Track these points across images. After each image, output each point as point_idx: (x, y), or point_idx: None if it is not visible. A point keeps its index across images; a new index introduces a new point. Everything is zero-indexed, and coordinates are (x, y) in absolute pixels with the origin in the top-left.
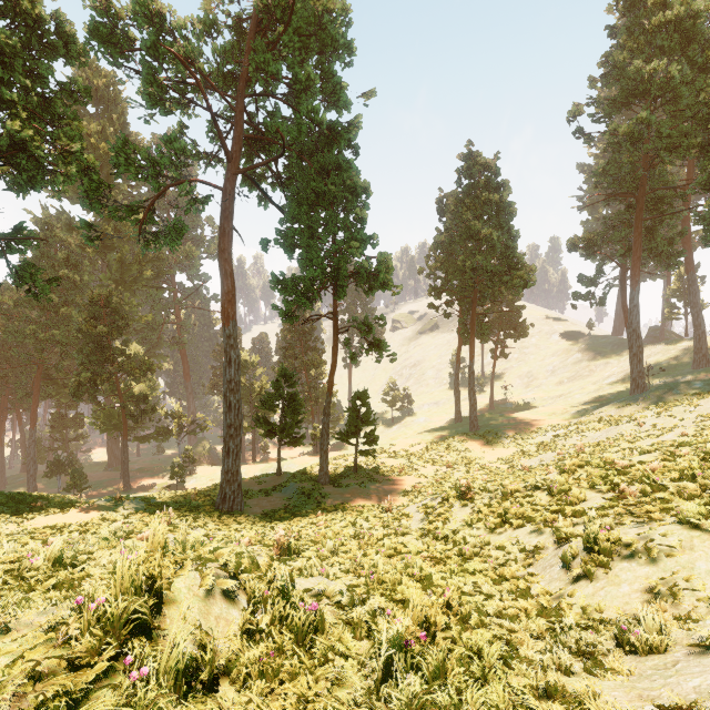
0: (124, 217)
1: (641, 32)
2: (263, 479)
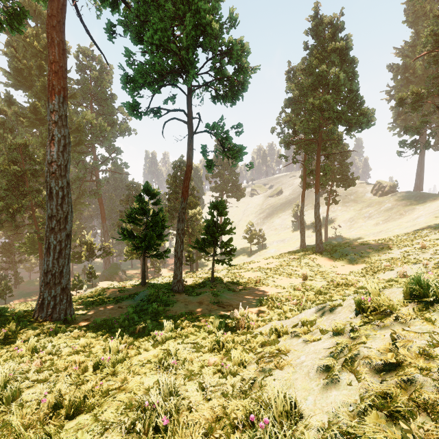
0: None
1: None
2: (127, 288)
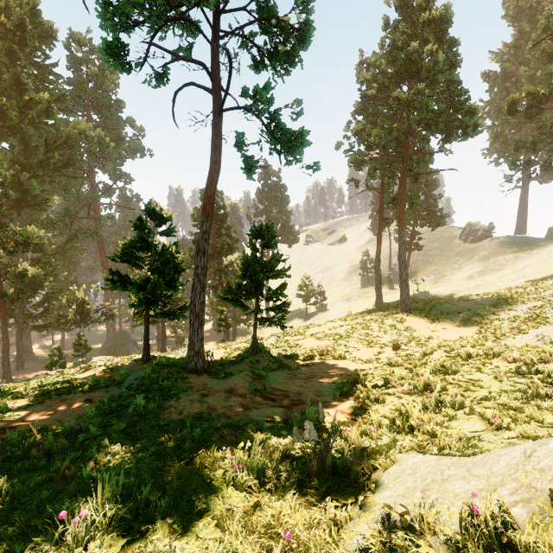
0: None
1: None
2: (119, 366)
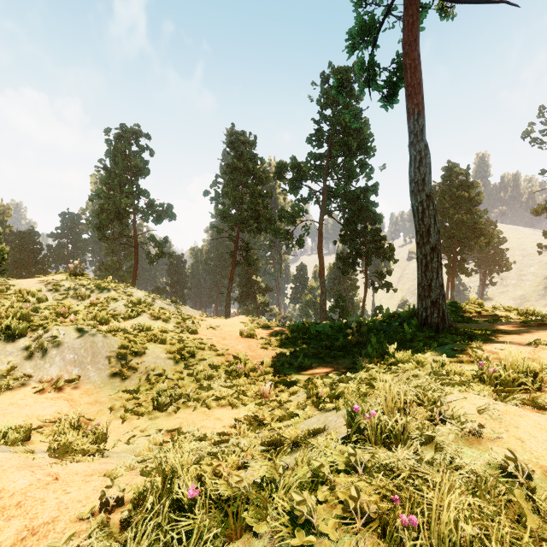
0: (283, 237)
1: None
2: None
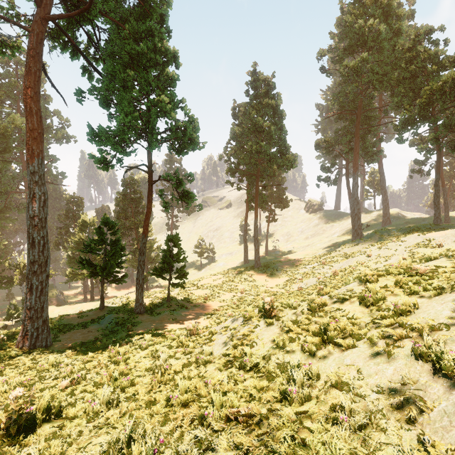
0: None
1: (361, 6)
2: (86, 314)
